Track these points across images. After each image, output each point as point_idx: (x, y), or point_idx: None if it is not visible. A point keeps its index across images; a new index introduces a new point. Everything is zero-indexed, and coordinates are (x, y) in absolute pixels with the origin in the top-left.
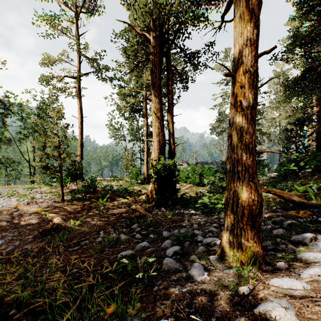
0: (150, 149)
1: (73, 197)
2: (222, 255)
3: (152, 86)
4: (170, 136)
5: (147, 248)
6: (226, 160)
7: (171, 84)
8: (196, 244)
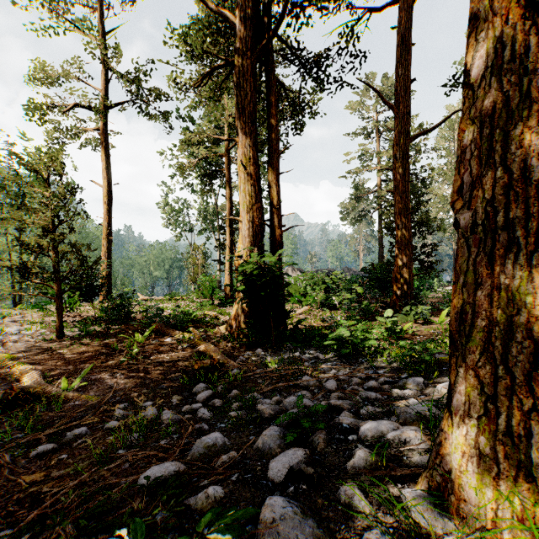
0: (236, 244)
1: (83, 330)
2: (451, 494)
3: (238, 113)
4: (273, 211)
5: (220, 449)
6: (453, 198)
7: (276, 112)
8: (343, 437)
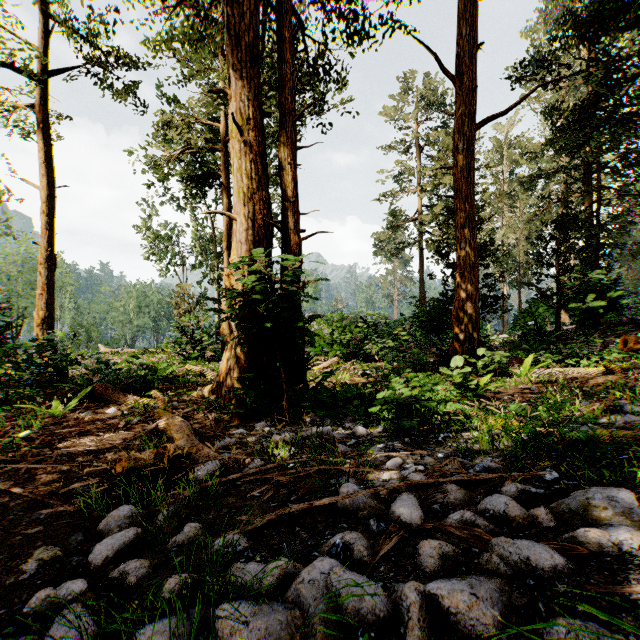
0: None
1: None
2: None
3: (230, 45)
4: (286, 206)
5: None
6: None
7: (290, 53)
8: None
